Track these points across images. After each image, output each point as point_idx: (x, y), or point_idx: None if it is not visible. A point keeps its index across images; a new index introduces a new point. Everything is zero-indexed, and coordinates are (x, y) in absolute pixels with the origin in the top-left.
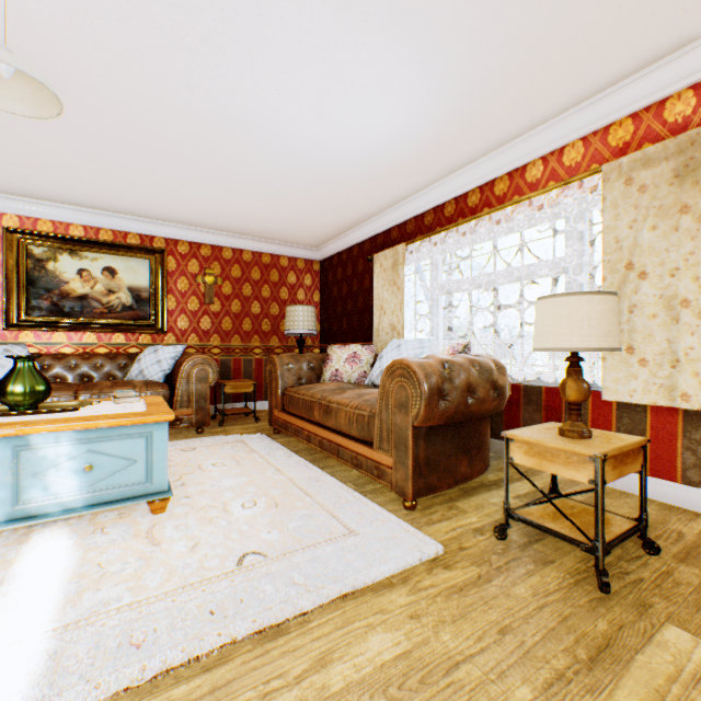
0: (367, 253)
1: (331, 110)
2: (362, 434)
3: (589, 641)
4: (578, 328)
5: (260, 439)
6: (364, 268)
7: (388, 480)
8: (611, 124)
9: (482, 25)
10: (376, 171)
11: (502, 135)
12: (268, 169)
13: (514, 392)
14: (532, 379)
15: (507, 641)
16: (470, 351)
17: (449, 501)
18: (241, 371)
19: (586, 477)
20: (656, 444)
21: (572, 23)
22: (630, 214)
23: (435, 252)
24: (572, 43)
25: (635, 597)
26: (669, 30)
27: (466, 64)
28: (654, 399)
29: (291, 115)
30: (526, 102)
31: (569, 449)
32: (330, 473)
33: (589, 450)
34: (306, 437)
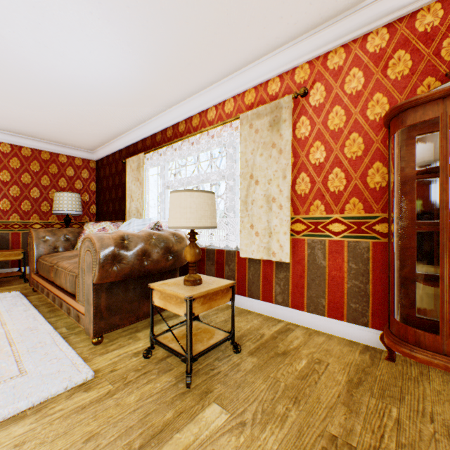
0: (124, 157)
1: (50, 41)
2: (73, 290)
3: (151, 431)
4: (185, 213)
5: (14, 298)
6: (122, 168)
7: (83, 324)
8: (246, 91)
9: (143, 2)
10: (112, 98)
11: (191, 87)
12: (17, 82)
13: (202, 253)
14: (212, 244)
15: (86, 448)
16: (162, 227)
17: (134, 332)
18: (20, 242)
19: (184, 312)
20: (265, 281)
21: (203, 18)
22: (252, 145)
23: (163, 160)
24: (209, 32)
25: (207, 387)
26: (262, 38)
27: (144, 29)
28: (262, 255)
29: (15, 38)
30: (197, 67)
31: (176, 294)
32: (54, 321)
33: (184, 294)
34: (47, 294)
